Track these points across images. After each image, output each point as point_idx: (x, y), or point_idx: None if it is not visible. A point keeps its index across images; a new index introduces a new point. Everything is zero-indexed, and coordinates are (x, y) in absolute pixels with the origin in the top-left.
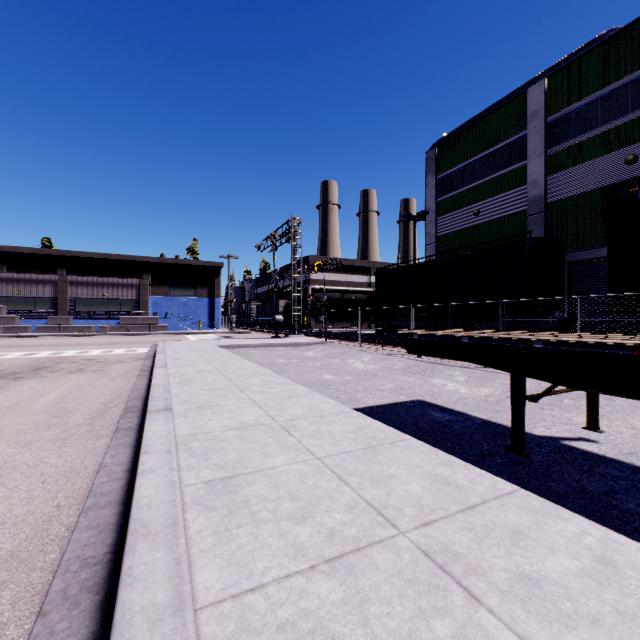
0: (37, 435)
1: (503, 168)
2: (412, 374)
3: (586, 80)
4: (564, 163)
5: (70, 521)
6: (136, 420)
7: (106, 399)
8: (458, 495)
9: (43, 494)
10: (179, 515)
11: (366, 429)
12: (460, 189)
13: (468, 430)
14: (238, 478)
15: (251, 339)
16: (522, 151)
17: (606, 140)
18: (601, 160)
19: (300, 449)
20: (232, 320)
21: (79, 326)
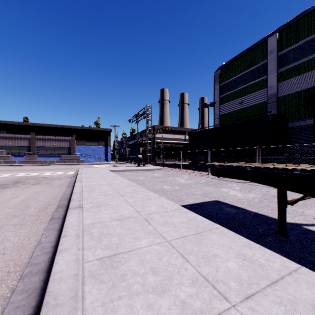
0: (7, 221)
1: (254, 79)
2: (210, 185)
3: (299, 33)
4: (287, 76)
5: (13, 284)
6: (63, 213)
7: (49, 199)
8: (262, 271)
9: (1, 263)
10: (79, 288)
11: (193, 220)
12: (232, 91)
13: (247, 219)
14: (119, 256)
15: (126, 167)
16: (264, 70)
17: (310, 64)
18: (307, 74)
19: (156, 234)
20: (116, 157)
21: (41, 160)
